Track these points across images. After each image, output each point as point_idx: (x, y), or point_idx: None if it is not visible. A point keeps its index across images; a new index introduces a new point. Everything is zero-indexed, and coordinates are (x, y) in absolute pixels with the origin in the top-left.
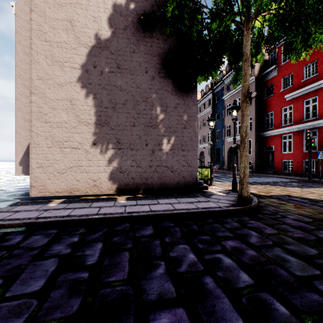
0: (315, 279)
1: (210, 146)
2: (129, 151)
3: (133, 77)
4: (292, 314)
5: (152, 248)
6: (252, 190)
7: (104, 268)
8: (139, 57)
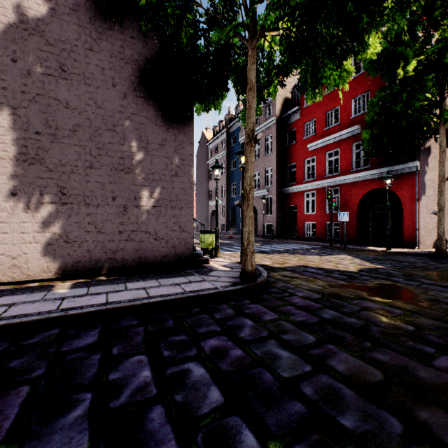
0: (303, 380)
1: (224, 204)
2: (83, 208)
3: (90, 89)
4: (260, 444)
5: (81, 370)
6: (266, 261)
7: None
8: (100, 60)
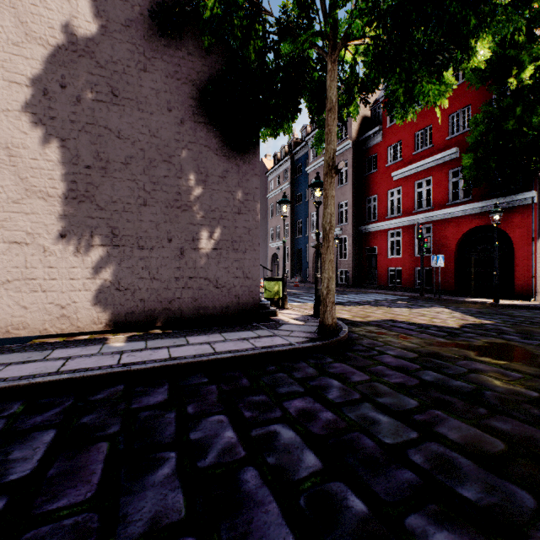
0: (410, 447)
1: (287, 245)
2: (136, 251)
3: (144, 116)
4: (371, 511)
5: (159, 429)
6: (344, 314)
7: (45, 484)
8: (155, 81)
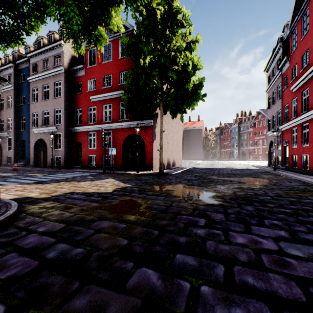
0: None
1: (11, 136)
2: None
3: None
4: None
5: None
6: (34, 193)
7: None
8: None
